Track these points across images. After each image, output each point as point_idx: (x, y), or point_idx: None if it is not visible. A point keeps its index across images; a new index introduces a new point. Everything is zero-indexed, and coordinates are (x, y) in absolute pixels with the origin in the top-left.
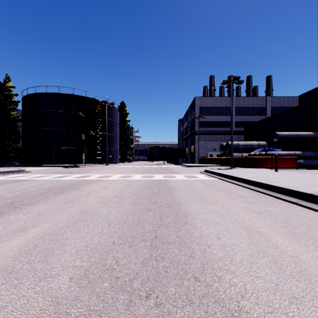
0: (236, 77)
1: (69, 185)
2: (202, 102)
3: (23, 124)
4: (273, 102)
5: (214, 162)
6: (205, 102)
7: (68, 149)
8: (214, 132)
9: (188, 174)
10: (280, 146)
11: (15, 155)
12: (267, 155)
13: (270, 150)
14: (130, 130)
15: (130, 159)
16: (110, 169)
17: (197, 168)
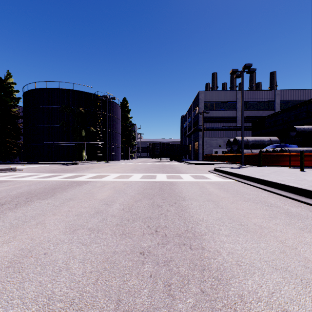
0: (248, 65)
1: (47, 189)
2: (206, 97)
3: (24, 121)
4: (282, 95)
5: (221, 160)
6: (210, 96)
7: (68, 146)
8: (219, 128)
9: (195, 174)
10: (294, 142)
11: (16, 152)
12: (282, 152)
13: (284, 146)
14: (132, 127)
15: (132, 156)
16: (109, 166)
17: (203, 166)
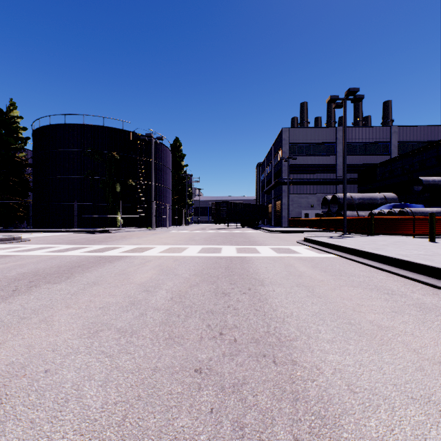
0: (353, 90)
1: (62, 268)
2: (293, 136)
3: (33, 171)
4: (401, 134)
5: (314, 226)
6: (298, 135)
7: (97, 206)
8: (311, 180)
9: (278, 246)
10: (419, 201)
11: (22, 215)
12: (402, 215)
13: (404, 206)
14: (187, 180)
15: (188, 220)
16: (154, 235)
17: (289, 235)
